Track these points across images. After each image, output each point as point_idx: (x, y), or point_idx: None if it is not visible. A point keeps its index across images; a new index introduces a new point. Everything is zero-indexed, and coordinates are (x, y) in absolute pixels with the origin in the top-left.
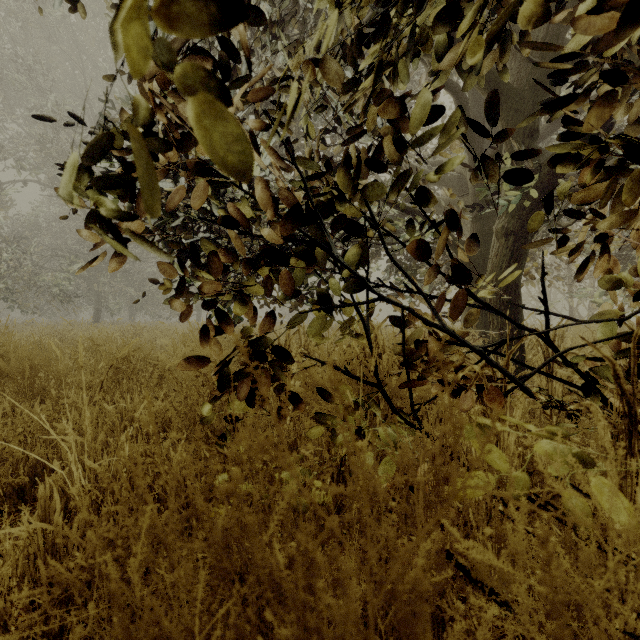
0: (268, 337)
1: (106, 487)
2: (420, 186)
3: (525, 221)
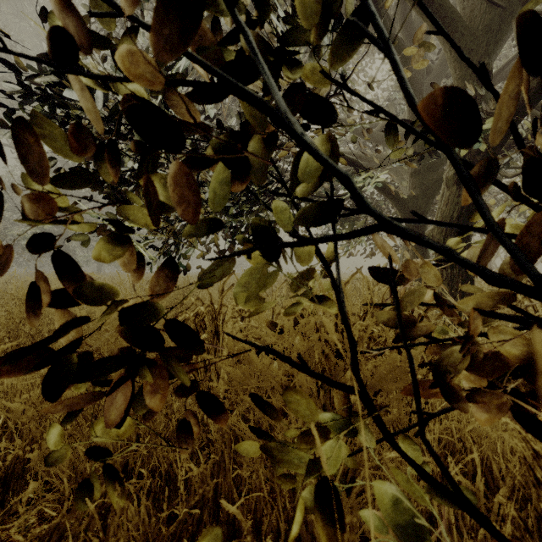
0: (160, 305)
1: None
2: None
3: None
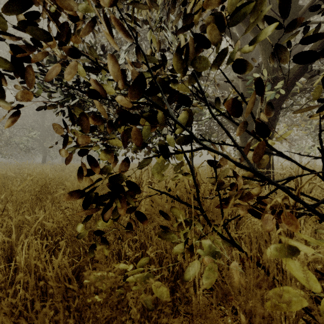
0: (124, 175)
1: (3, 286)
2: (237, 61)
3: (275, 107)
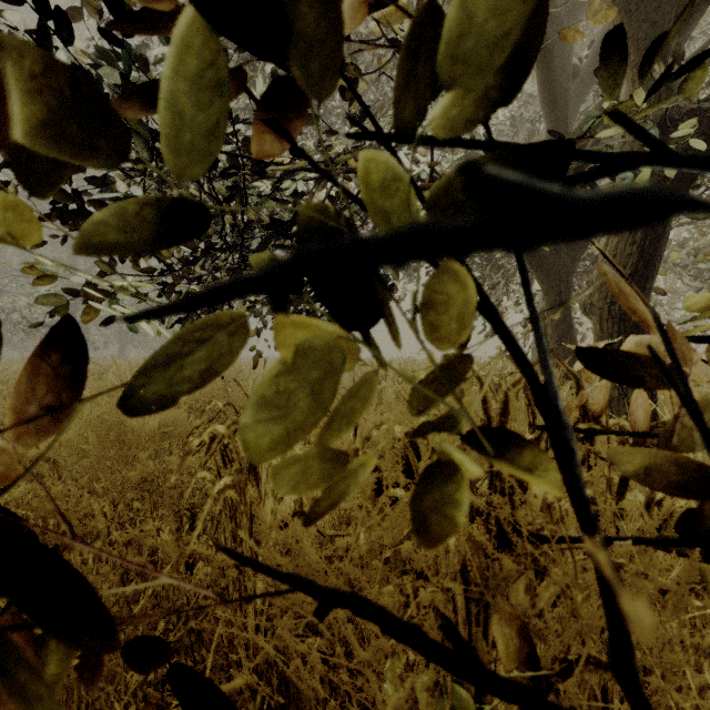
0: None
1: None
2: None
3: None
